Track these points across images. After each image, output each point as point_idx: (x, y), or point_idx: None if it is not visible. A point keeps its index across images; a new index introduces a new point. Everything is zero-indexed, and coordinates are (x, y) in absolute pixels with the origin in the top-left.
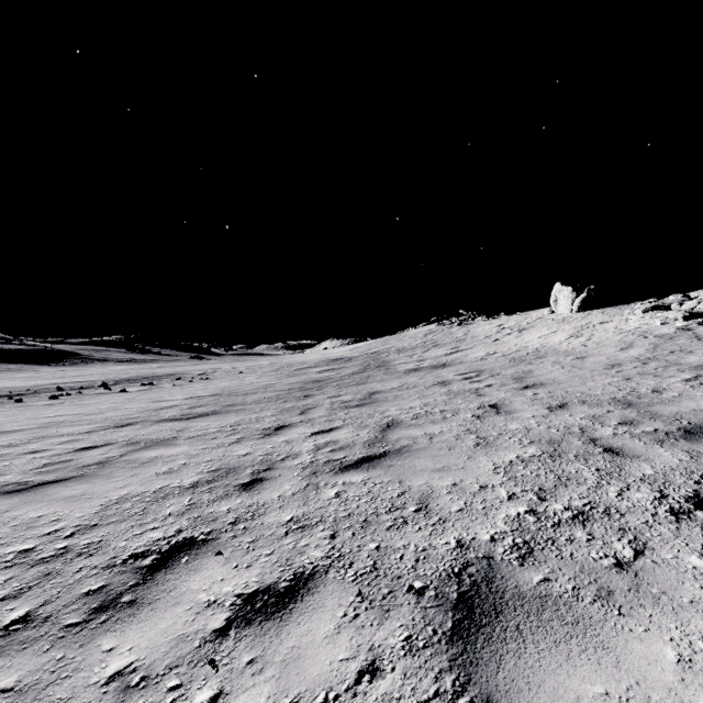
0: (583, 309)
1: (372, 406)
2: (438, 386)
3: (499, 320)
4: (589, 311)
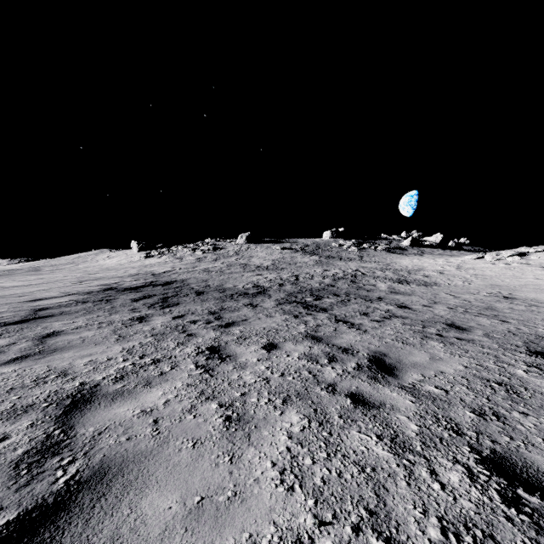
0: (140, 251)
1: (26, 275)
2: (50, 272)
3: (114, 253)
4: (141, 252)
